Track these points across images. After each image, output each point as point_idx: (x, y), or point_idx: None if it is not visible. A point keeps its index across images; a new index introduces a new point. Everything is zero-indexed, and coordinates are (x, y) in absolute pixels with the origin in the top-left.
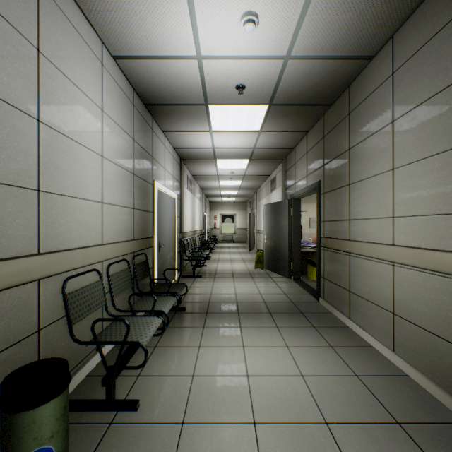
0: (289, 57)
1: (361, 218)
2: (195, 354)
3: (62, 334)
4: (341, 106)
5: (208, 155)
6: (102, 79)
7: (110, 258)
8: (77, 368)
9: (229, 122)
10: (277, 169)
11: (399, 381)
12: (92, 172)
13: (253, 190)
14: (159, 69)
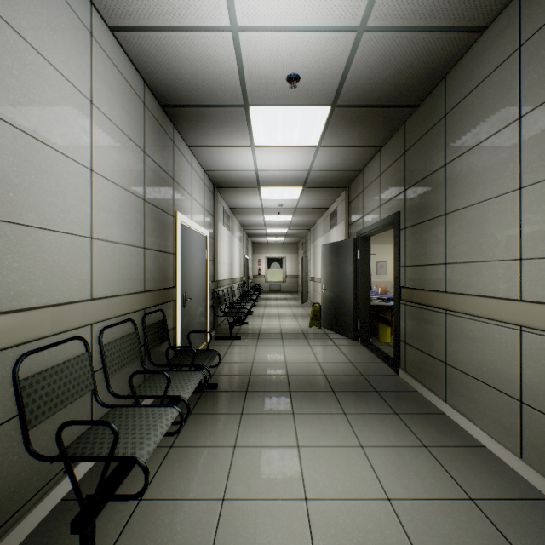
0: (365, 29)
1: (464, 261)
2: (228, 460)
3: (14, 443)
4: (432, 106)
5: (250, 180)
6: (92, 57)
7: (104, 320)
8: (44, 490)
9: (277, 133)
10: (339, 200)
11: (539, 510)
12: (72, 192)
13: (307, 227)
14: (177, 49)
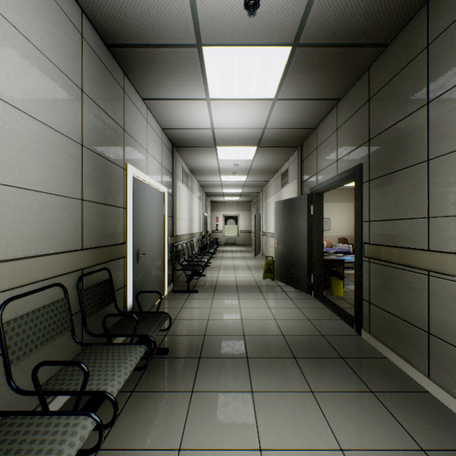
0: None
1: None
2: None
3: None
4: (408, 40)
5: (206, 139)
6: None
7: (6, 289)
8: None
9: (233, 82)
10: (290, 160)
11: None
12: None
13: (259, 188)
14: None
